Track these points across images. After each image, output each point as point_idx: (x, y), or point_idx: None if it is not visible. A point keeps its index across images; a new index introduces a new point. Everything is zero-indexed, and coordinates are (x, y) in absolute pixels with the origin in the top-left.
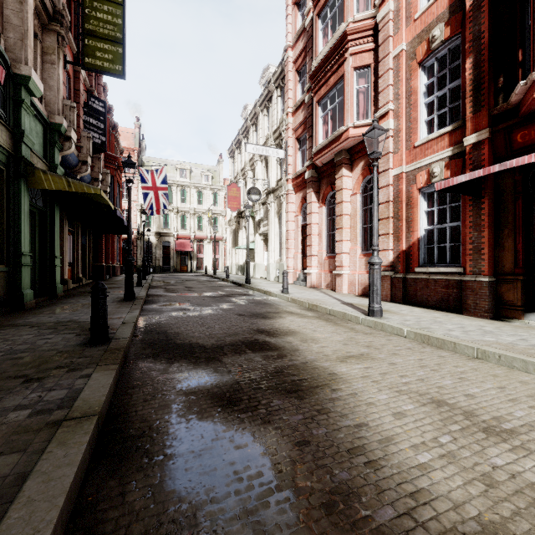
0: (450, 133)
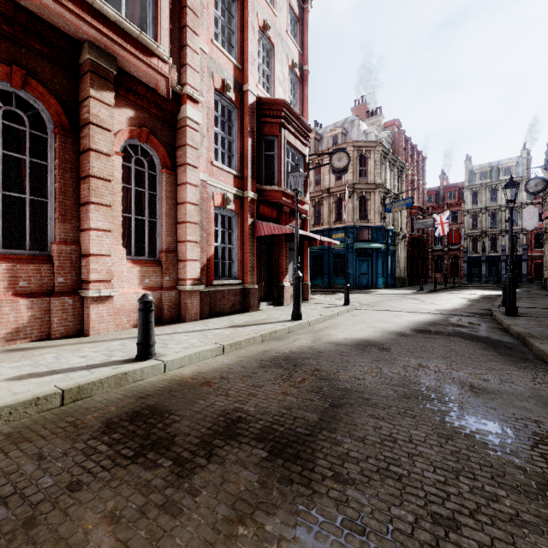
0: (235, 177)
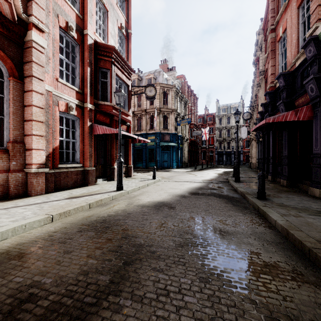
0: (77, 92)
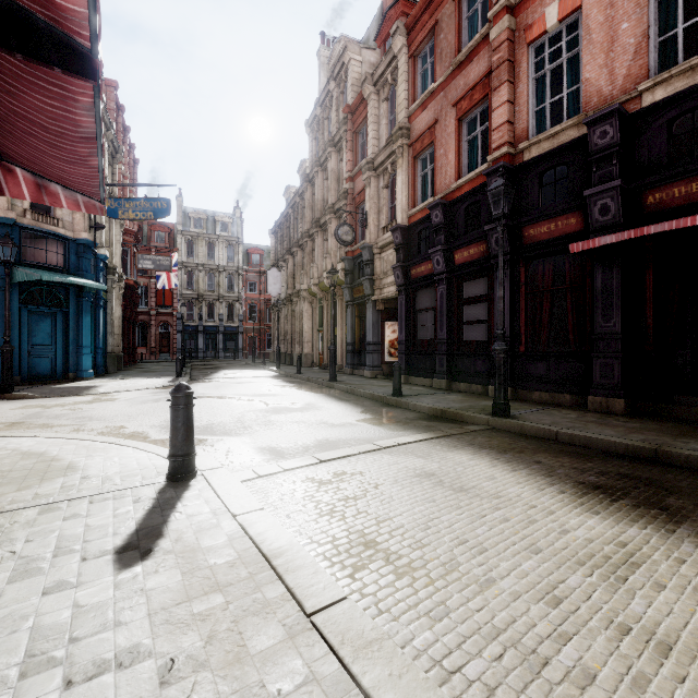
0: None
